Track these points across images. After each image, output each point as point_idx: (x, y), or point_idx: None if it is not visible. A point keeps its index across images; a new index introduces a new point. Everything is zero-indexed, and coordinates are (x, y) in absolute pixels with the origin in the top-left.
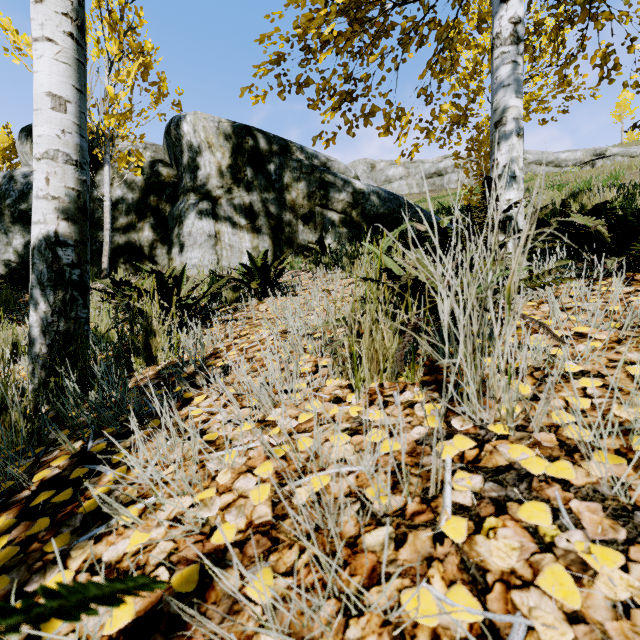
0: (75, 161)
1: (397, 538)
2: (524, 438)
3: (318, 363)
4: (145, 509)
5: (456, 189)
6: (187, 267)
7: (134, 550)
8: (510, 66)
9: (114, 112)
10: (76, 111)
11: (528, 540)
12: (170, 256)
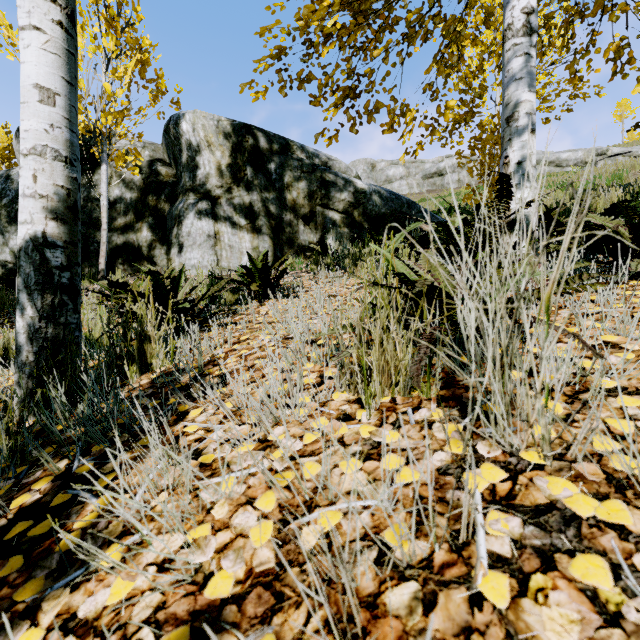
0: (65, 157)
1: (425, 599)
2: (563, 469)
3: (324, 375)
4: (131, 548)
5: (457, 189)
6: (186, 268)
7: (115, 602)
8: (523, 58)
9: (111, 110)
10: (66, 104)
11: (587, 608)
12: (169, 256)
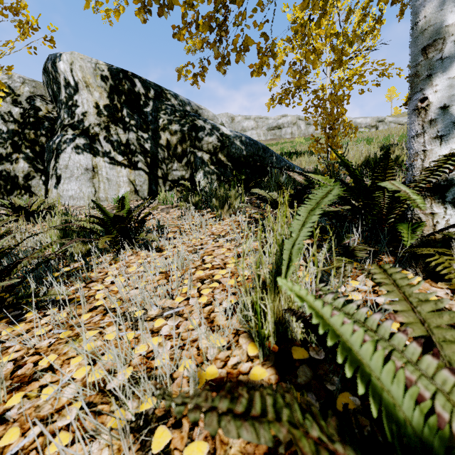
0: None
1: None
2: None
3: None
4: None
5: (290, 139)
6: (63, 198)
7: None
8: None
9: None
10: None
11: None
12: (47, 187)
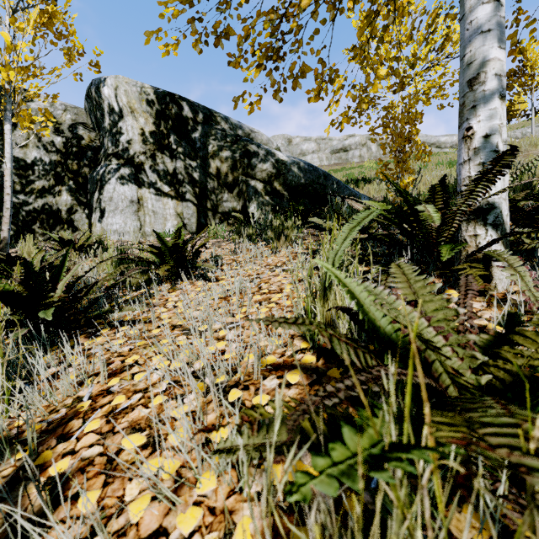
0: None
1: None
2: None
3: None
4: None
5: (358, 163)
6: (108, 233)
7: None
8: (491, 6)
9: (15, 65)
10: None
11: None
12: (90, 221)
